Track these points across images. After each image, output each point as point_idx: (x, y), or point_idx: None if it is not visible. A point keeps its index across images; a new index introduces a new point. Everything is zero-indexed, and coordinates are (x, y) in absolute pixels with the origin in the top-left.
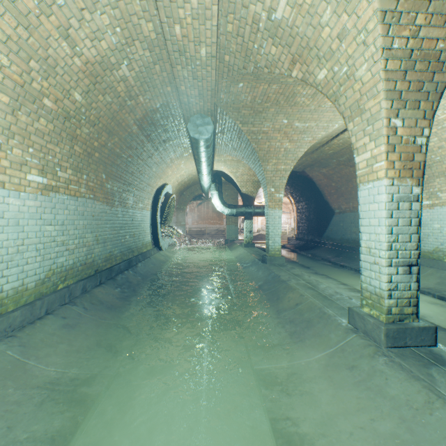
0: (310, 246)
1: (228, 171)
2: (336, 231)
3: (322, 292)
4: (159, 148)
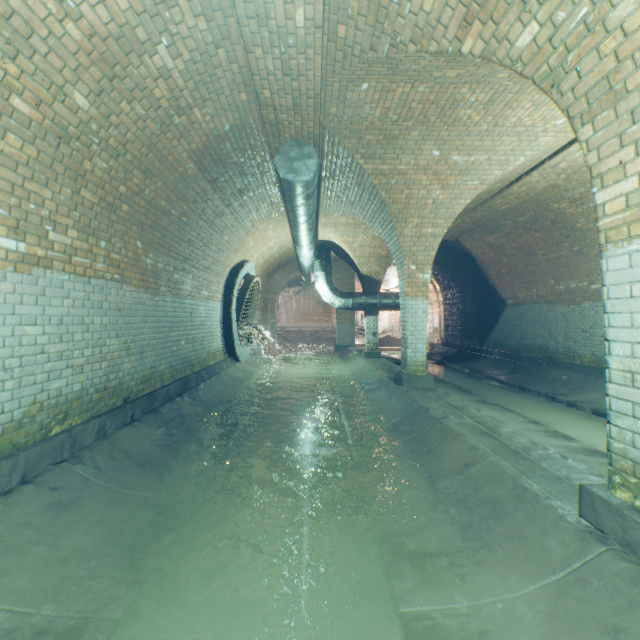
0: (466, 356)
1: (341, 240)
2: (508, 332)
3: (508, 442)
4: (233, 202)
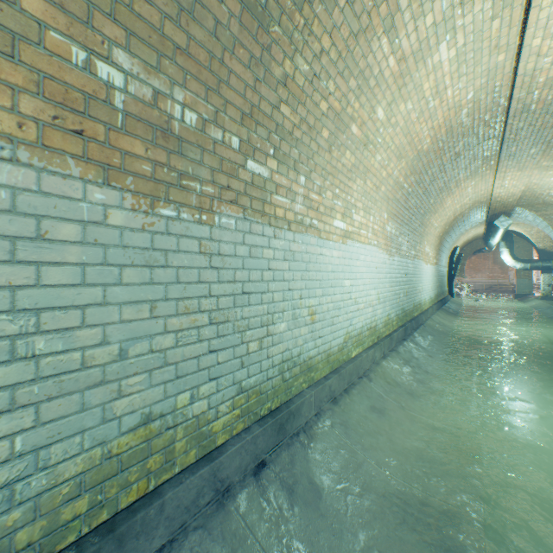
0: None
1: (520, 230)
2: None
3: None
4: (462, 228)
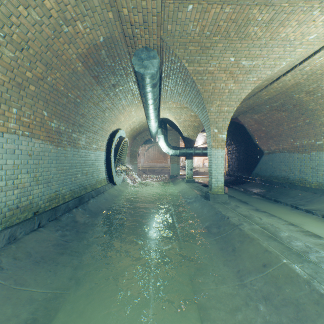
0: (240, 181)
1: (173, 117)
2: (265, 168)
3: (290, 245)
4: (110, 92)
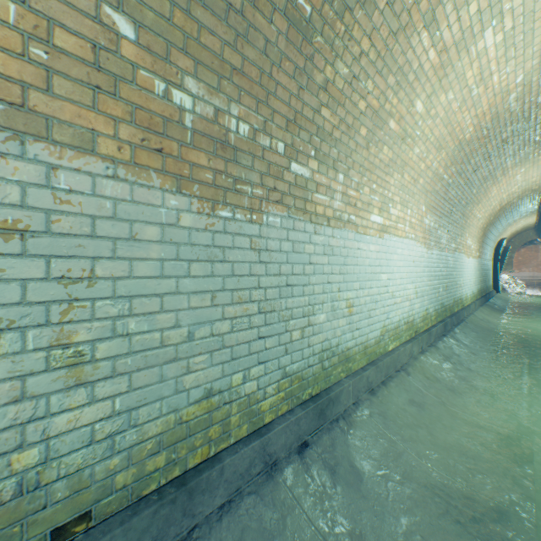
0: None
1: None
2: None
3: None
4: (510, 218)
